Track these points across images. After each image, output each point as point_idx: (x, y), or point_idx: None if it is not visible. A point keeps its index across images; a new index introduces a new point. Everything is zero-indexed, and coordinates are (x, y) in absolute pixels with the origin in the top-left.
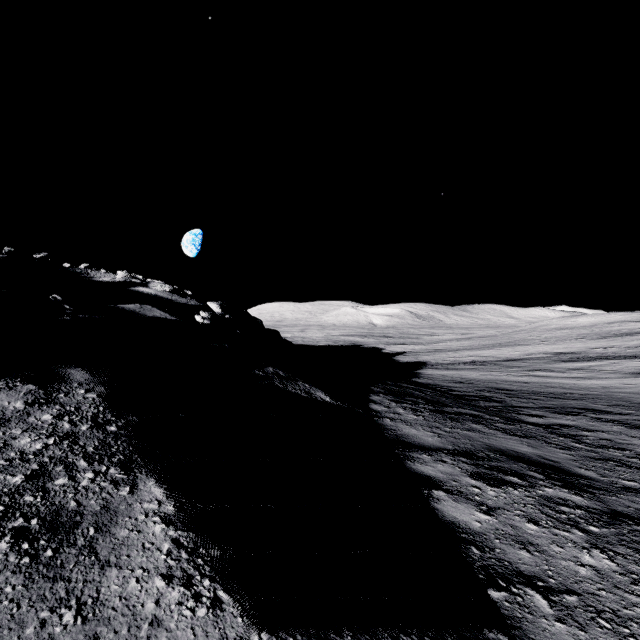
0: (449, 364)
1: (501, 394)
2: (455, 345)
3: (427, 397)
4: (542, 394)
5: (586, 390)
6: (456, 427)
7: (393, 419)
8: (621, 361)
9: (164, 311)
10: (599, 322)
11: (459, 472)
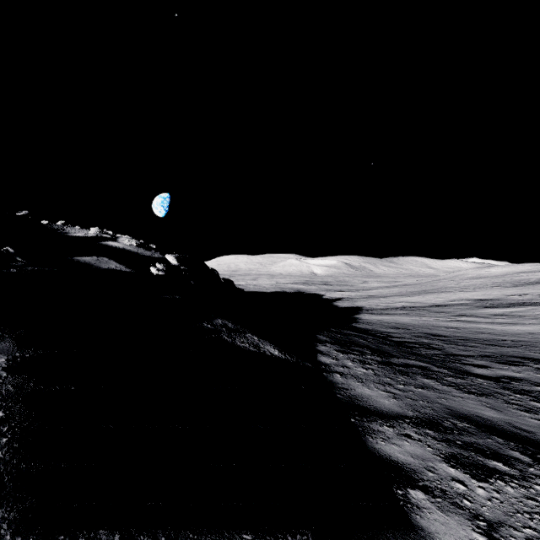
0: (382, 309)
1: (438, 341)
2: (385, 292)
3: (371, 346)
4: (476, 341)
5: (515, 336)
6: (408, 383)
7: (343, 374)
8: (538, 307)
9: (120, 263)
10: (509, 272)
11: (431, 454)
